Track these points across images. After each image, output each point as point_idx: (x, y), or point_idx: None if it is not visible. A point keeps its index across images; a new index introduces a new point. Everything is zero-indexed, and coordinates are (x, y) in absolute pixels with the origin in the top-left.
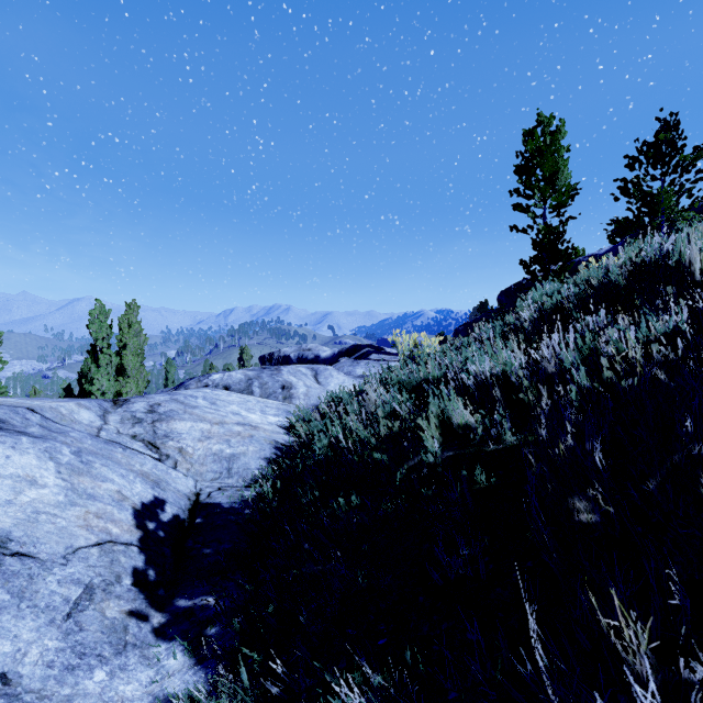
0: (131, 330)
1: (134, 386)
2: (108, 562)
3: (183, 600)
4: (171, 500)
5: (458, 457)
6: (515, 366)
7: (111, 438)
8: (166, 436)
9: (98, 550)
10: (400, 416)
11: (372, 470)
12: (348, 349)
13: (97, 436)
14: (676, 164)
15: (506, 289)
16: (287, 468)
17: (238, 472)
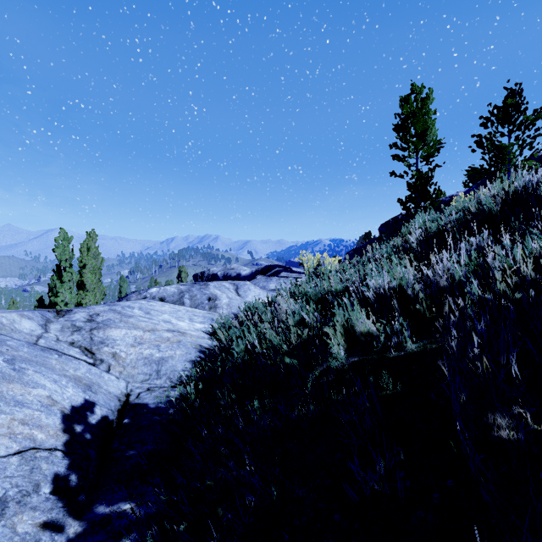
0: (89, 253)
1: (92, 298)
2: (27, 471)
3: (102, 506)
4: (102, 402)
5: (363, 363)
6: (408, 280)
7: (49, 346)
8: (102, 343)
9: (18, 459)
10: (308, 324)
11: (284, 375)
12: (263, 269)
13: (34, 344)
14: (520, 123)
15: (386, 222)
16: (209, 369)
17: (166, 374)
